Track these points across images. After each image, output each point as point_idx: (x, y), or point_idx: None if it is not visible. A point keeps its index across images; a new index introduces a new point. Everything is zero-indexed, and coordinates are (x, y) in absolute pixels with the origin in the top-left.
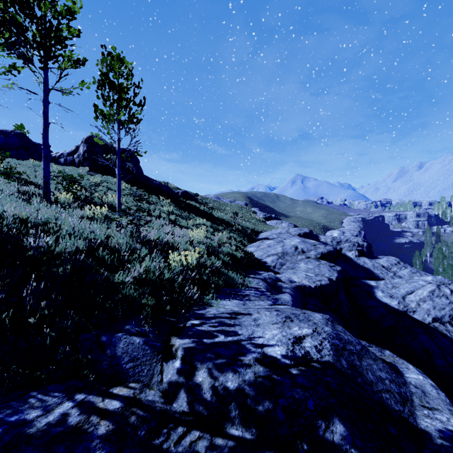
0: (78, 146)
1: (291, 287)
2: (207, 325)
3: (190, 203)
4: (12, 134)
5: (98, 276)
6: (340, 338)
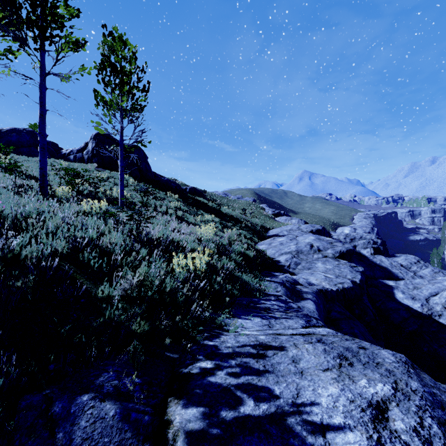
0: (87, 142)
1: (312, 292)
2: (224, 372)
3: (197, 199)
4: (24, 132)
5: (75, 289)
6: (440, 403)
